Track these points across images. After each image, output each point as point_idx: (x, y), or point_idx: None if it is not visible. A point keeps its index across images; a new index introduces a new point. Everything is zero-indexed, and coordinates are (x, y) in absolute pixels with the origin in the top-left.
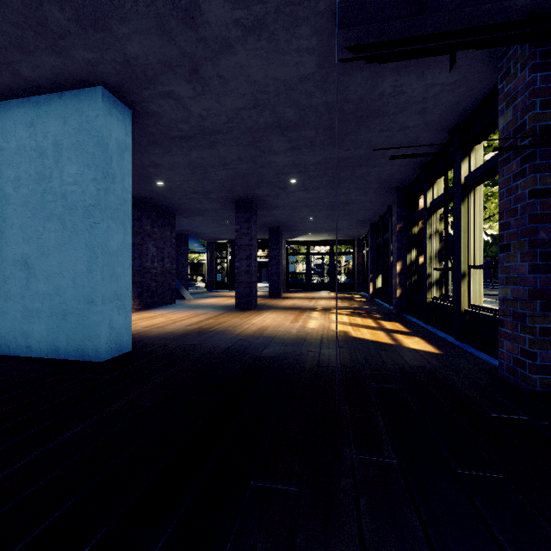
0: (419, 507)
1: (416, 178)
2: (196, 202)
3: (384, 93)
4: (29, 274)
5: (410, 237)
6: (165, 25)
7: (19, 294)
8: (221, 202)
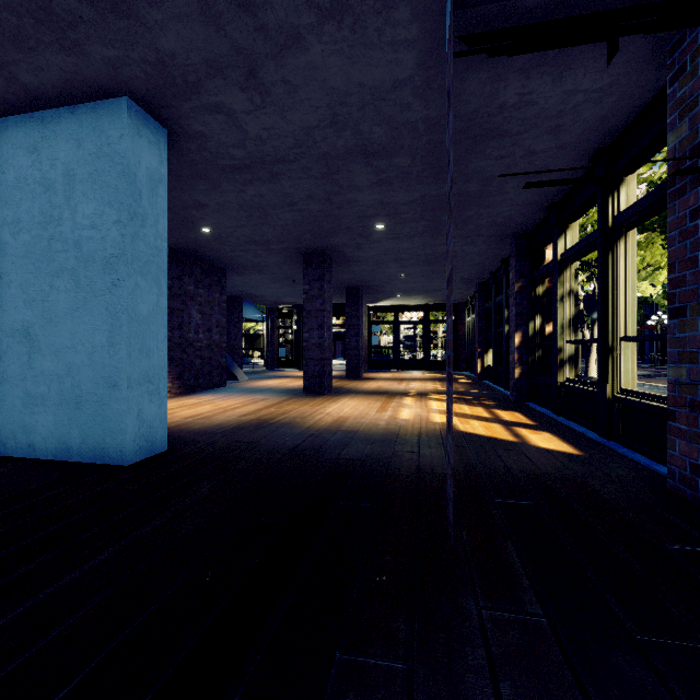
0: (591, 699)
1: (541, 222)
2: (253, 255)
3: (506, 104)
4: (32, 348)
5: (532, 299)
6: (212, 7)
7: (18, 375)
8: (285, 255)
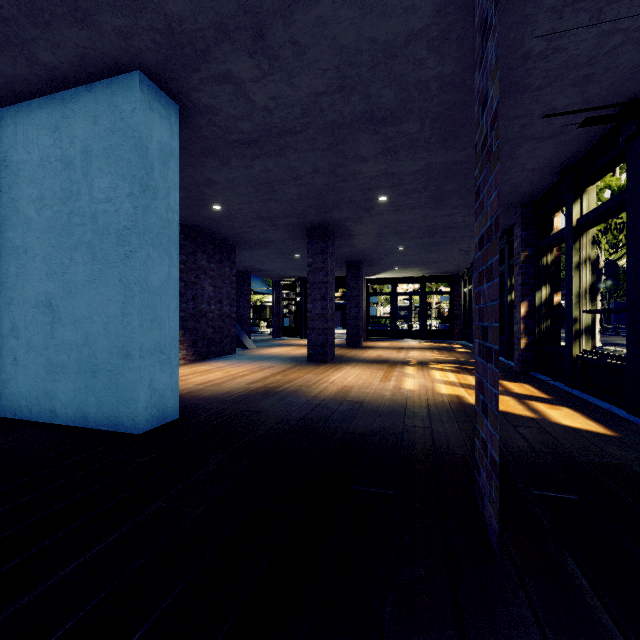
0: None
1: (551, 189)
2: (260, 231)
3: (531, 53)
4: (54, 318)
5: (540, 268)
6: None
7: (42, 344)
8: (290, 230)
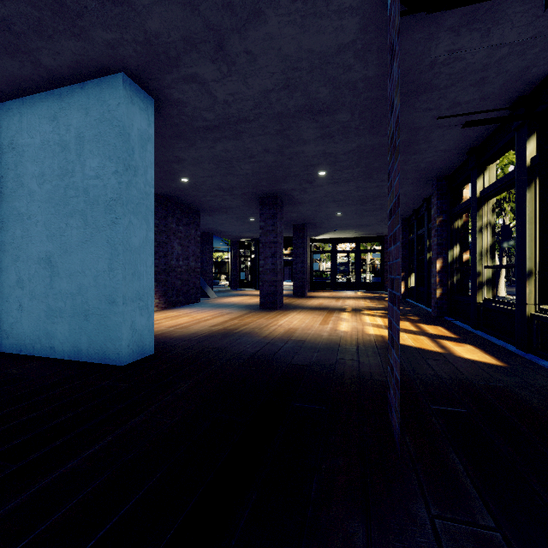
0: None
1: (460, 166)
2: (221, 199)
3: (436, 61)
4: (53, 272)
5: (452, 231)
6: None
7: (43, 293)
8: (246, 199)
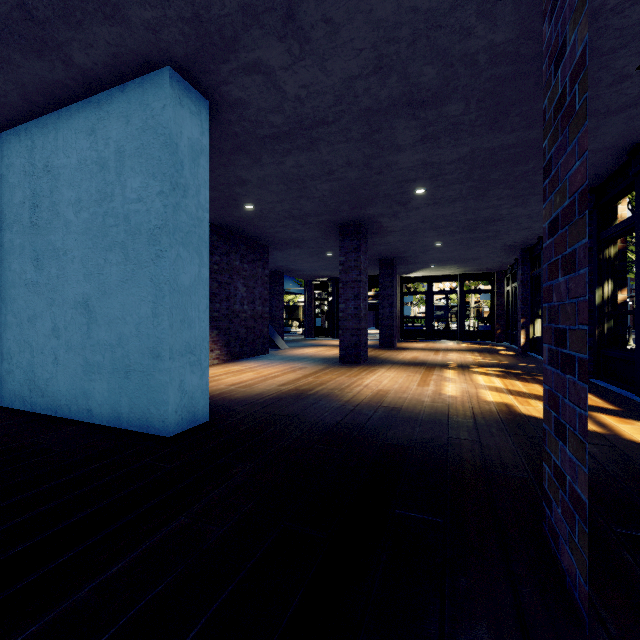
0: None
1: (615, 172)
2: (292, 230)
3: (603, 8)
4: (90, 319)
5: (601, 262)
6: None
7: (80, 344)
8: (322, 229)
